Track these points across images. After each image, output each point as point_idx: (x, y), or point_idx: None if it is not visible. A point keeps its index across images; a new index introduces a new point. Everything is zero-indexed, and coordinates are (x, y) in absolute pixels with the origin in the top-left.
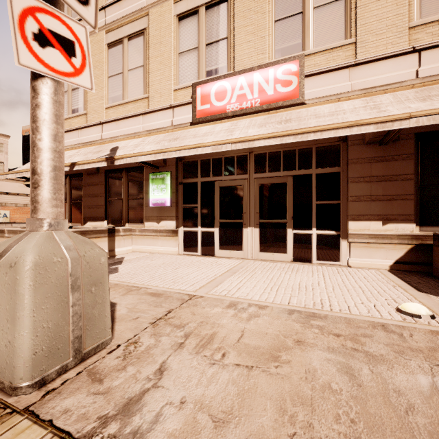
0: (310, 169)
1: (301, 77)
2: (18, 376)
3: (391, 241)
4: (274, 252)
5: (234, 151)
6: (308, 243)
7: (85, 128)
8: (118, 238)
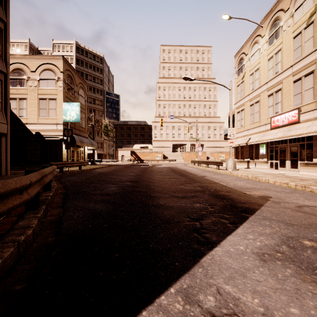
0: (304, 142)
1: (298, 114)
2: (228, 169)
3: None
4: (294, 168)
5: None
6: None
7: (244, 131)
8: (250, 163)
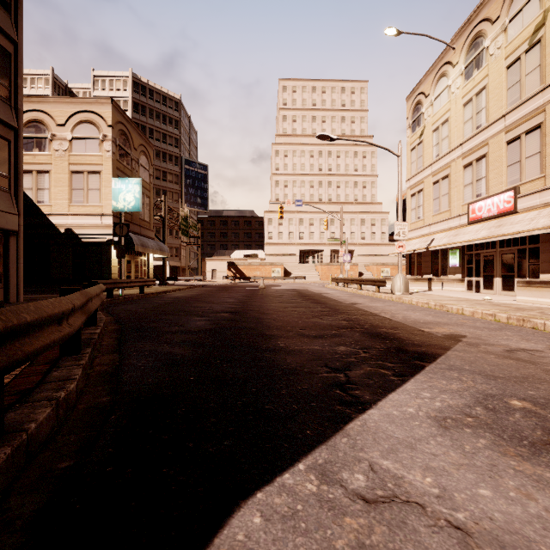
0: (525, 245)
1: (515, 199)
2: (396, 292)
3: None
4: (508, 291)
5: None
6: None
7: (422, 227)
8: (433, 282)
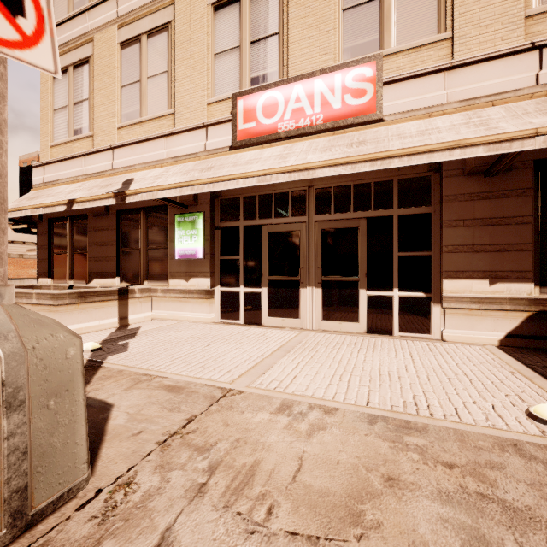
0: (390, 208)
1: (378, 84)
2: None
3: (501, 307)
4: (341, 320)
5: (289, 185)
6: (387, 309)
7: (90, 155)
8: (132, 301)
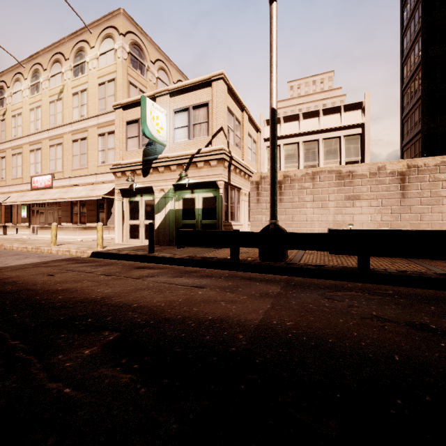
0: (57, 207)
1: (52, 180)
2: None
3: None
4: None
5: None
6: None
7: (5, 186)
8: (9, 229)
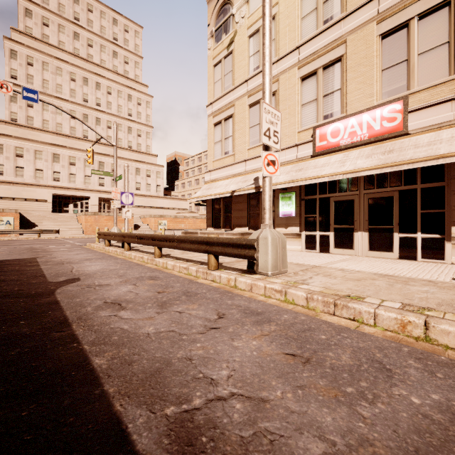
0: (415, 184)
1: (405, 113)
2: (268, 270)
3: None
4: (381, 251)
5: None
6: (413, 245)
7: (234, 165)
8: None
